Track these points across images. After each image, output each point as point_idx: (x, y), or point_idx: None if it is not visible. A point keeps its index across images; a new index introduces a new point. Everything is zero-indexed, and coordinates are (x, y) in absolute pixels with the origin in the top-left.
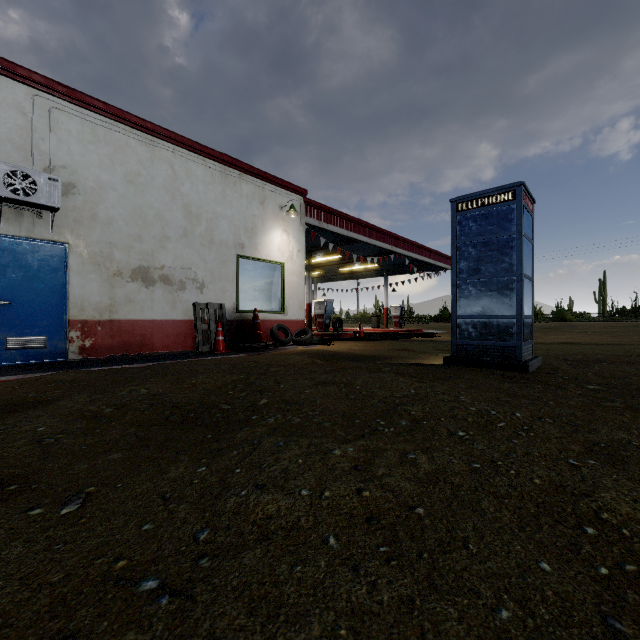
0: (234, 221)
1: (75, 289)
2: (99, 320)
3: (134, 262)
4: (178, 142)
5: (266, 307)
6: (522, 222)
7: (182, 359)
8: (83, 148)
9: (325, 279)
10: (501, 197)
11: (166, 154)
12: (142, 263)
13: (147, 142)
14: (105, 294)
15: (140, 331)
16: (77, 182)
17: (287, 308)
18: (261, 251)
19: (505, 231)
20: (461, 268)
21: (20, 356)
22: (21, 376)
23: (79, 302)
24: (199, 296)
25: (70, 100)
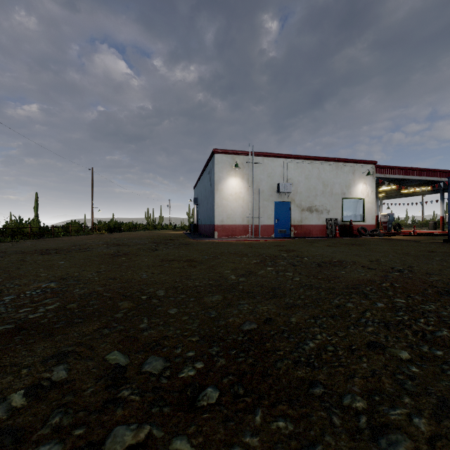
0: (341, 184)
1: (292, 215)
2: (298, 225)
3: (307, 205)
4: (320, 159)
5: (355, 219)
6: None
7: (327, 238)
8: (294, 171)
9: (389, 197)
10: None
11: (316, 165)
12: (309, 205)
13: (311, 163)
14: (299, 216)
15: (309, 228)
16: (293, 182)
17: (365, 219)
18: (352, 194)
19: None
20: None
21: (281, 235)
22: (291, 239)
23: (293, 219)
24: (327, 215)
25: (291, 158)
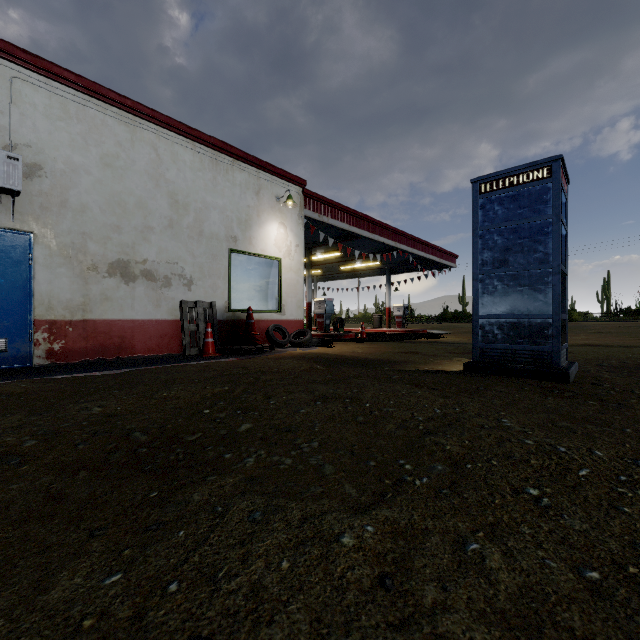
0: (226, 212)
1: (41, 285)
2: (70, 320)
3: (112, 255)
4: (162, 123)
5: (261, 306)
6: (560, 203)
7: (164, 364)
8: (51, 125)
9: (325, 278)
10: (534, 175)
11: (149, 136)
12: (121, 256)
13: (127, 121)
14: (77, 291)
15: (119, 332)
16: (44, 163)
17: (284, 307)
18: (256, 245)
19: (539, 215)
20: (484, 259)
21: None
22: None
23: (46, 300)
24: (187, 294)
25: (35, 69)
